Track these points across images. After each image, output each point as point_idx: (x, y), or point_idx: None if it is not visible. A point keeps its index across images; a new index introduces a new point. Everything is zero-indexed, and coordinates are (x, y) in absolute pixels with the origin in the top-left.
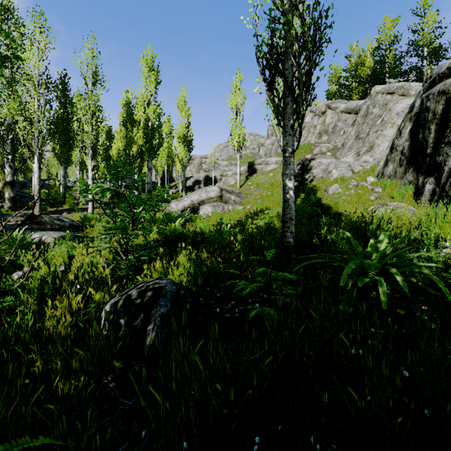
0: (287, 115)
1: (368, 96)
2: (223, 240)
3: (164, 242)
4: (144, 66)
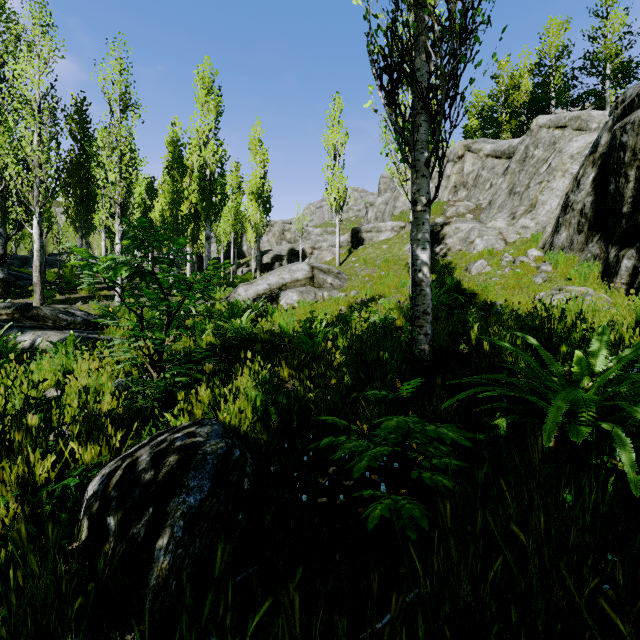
0: (418, 143)
1: (528, 131)
2: (315, 346)
3: (223, 348)
4: (199, 87)
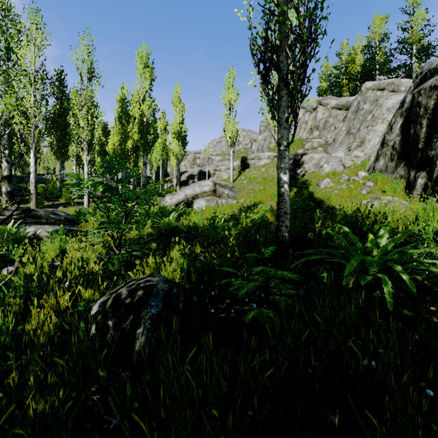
0: (281, 108)
1: (359, 92)
2: (217, 234)
3: (158, 236)
4: (139, 63)
